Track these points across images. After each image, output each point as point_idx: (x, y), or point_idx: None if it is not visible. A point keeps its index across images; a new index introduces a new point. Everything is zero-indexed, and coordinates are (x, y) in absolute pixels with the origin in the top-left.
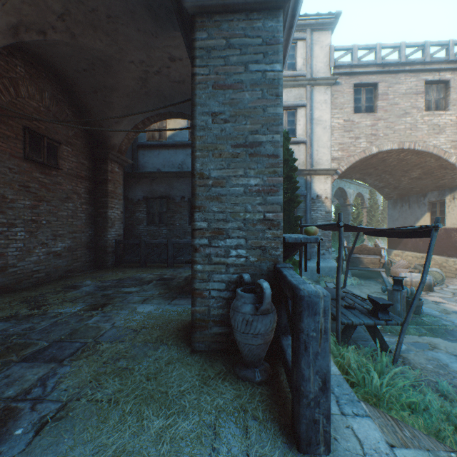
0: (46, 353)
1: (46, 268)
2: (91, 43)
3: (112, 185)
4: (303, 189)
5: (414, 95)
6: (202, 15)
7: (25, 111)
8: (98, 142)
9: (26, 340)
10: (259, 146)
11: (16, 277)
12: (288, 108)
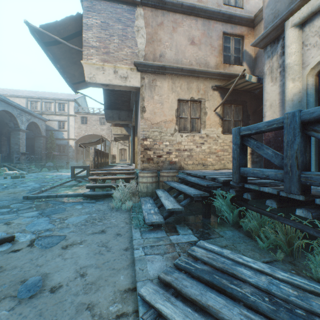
0: None
1: None
2: None
3: (3, 142)
4: (67, 143)
5: (97, 121)
6: (12, 131)
7: None
8: None
9: None
10: (18, 144)
11: None
12: (63, 121)
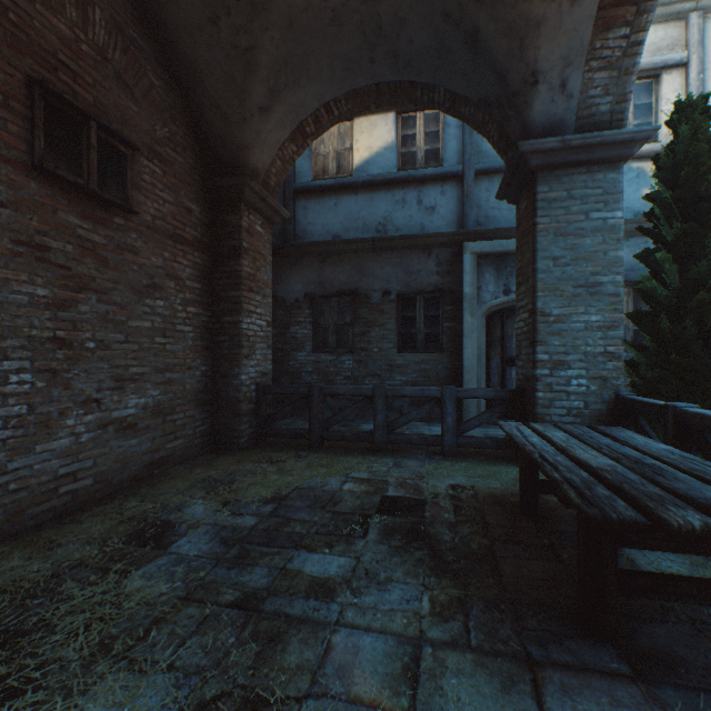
0: None
1: (97, 465)
2: None
3: (250, 261)
4: None
5: None
6: None
7: (33, 38)
8: (220, 163)
9: None
10: None
11: (5, 502)
12: (637, 74)
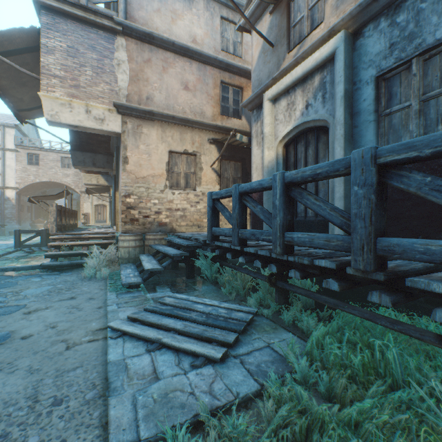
0: None
1: None
2: None
3: None
4: (1, 195)
5: (57, 161)
6: None
7: None
8: None
9: None
10: None
11: None
12: None
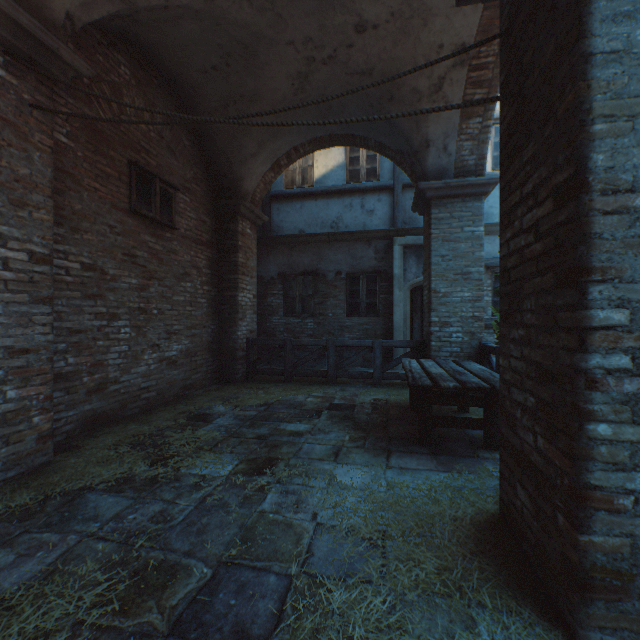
0: (216, 605)
1: (158, 384)
2: (234, 10)
3: (243, 254)
4: None
5: None
6: None
7: (130, 137)
8: (223, 189)
9: (165, 553)
10: None
11: (119, 399)
12: None
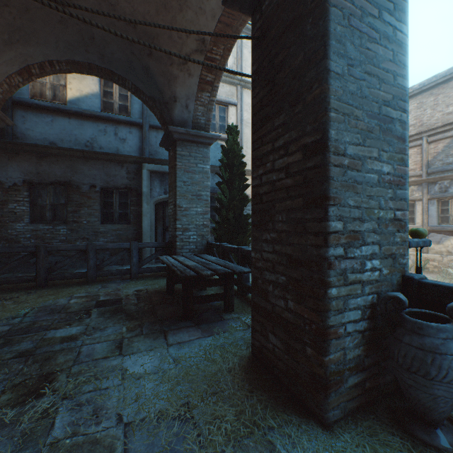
0: None
1: None
2: None
3: None
4: None
5: None
6: None
7: None
8: None
9: None
10: (390, 123)
11: None
12: (221, 103)
